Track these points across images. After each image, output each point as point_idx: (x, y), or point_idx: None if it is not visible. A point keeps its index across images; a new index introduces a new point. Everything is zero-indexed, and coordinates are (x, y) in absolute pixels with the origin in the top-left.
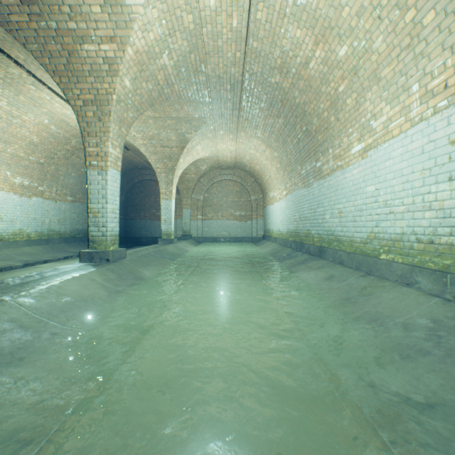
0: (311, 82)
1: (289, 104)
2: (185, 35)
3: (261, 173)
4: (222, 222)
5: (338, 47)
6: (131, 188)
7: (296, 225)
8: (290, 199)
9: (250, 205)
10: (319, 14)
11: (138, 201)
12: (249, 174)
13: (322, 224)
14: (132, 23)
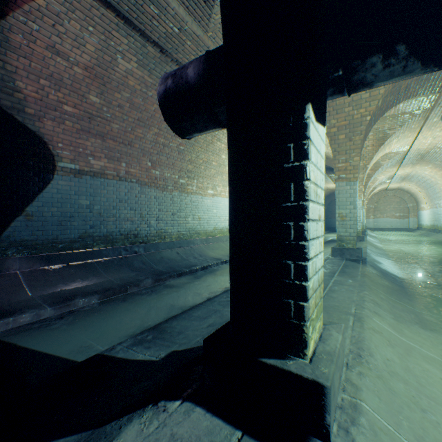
0: (432, 182)
1: (426, 182)
2: (388, 175)
3: (415, 194)
4: (385, 220)
5: (437, 181)
6: (328, 203)
7: (433, 222)
8: (430, 211)
9: (406, 209)
10: (430, 175)
11: (332, 209)
12: (406, 192)
13: (440, 222)
14: (377, 180)
